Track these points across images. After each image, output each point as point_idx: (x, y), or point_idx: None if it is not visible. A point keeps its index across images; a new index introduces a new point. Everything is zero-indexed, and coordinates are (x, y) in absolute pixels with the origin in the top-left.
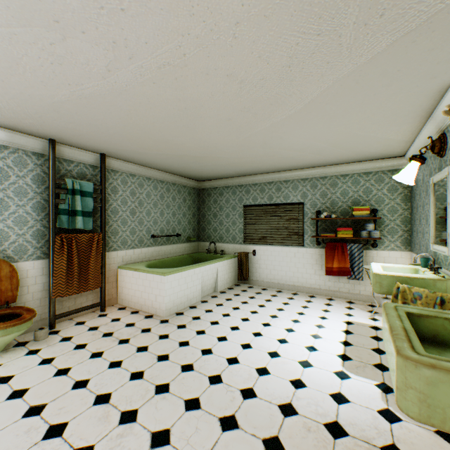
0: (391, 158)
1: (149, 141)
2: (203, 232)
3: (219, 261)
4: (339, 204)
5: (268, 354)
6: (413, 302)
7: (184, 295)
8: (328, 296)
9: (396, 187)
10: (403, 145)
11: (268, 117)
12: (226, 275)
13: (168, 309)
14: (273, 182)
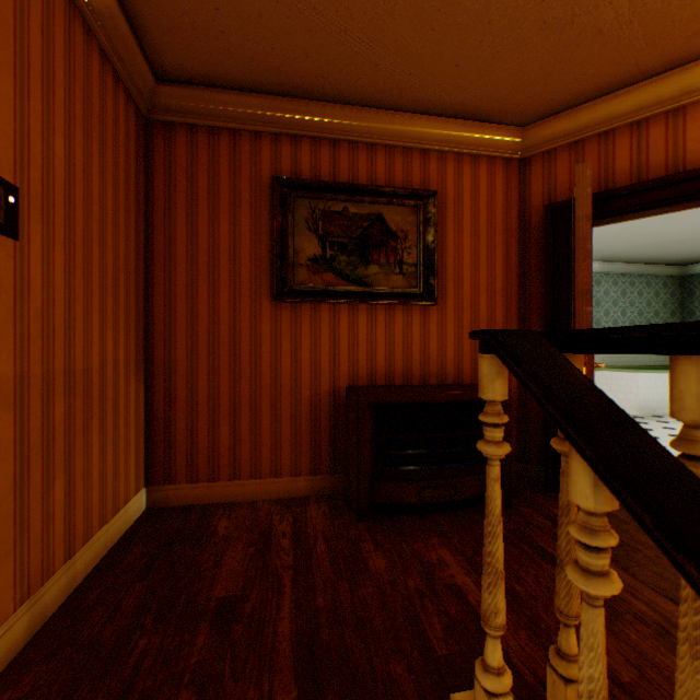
0: None
1: (619, 239)
2: None
3: None
4: None
5: None
6: None
7: (661, 400)
8: None
9: None
10: None
11: None
12: None
13: (640, 408)
14: None
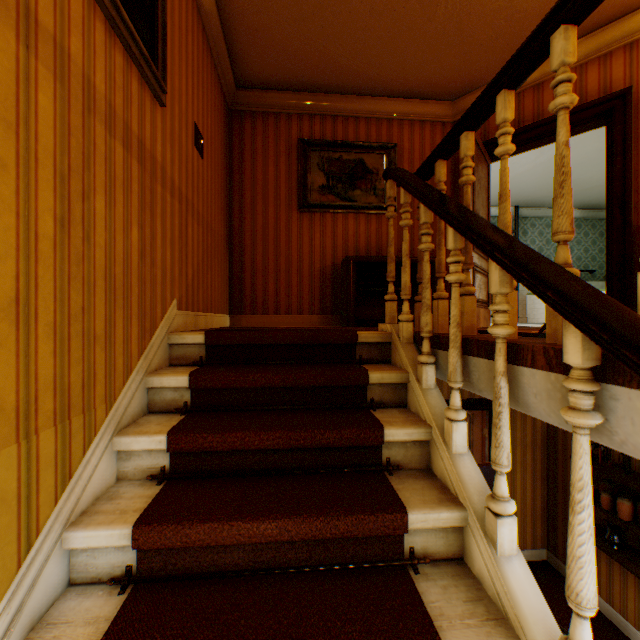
0: None
1: None
2: None
3: None
4: None
5: None
6: None
7: None
8: None
9: None
10: None
11: None
12: None
13: None
14: None
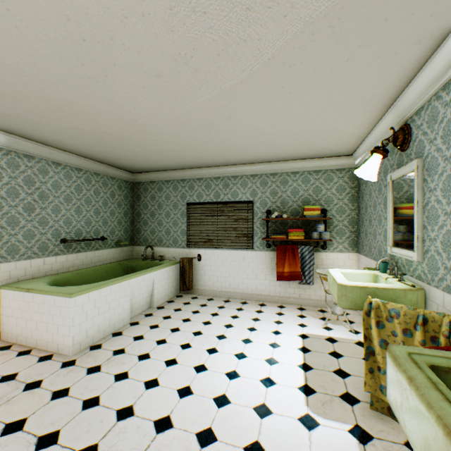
0: (340, 157)
1: (41, 102)
2: (138, 234)
3: (156, 269)
4: (290, 203)
5: (215, 402)
6: (389, 321)
7: (104, 320)
8: (278, 303)
9: (345, 187)
10: (355, 142)
11: (214, 78)
12: (166, 285)
13: (77, 343)
14: (221, 177)
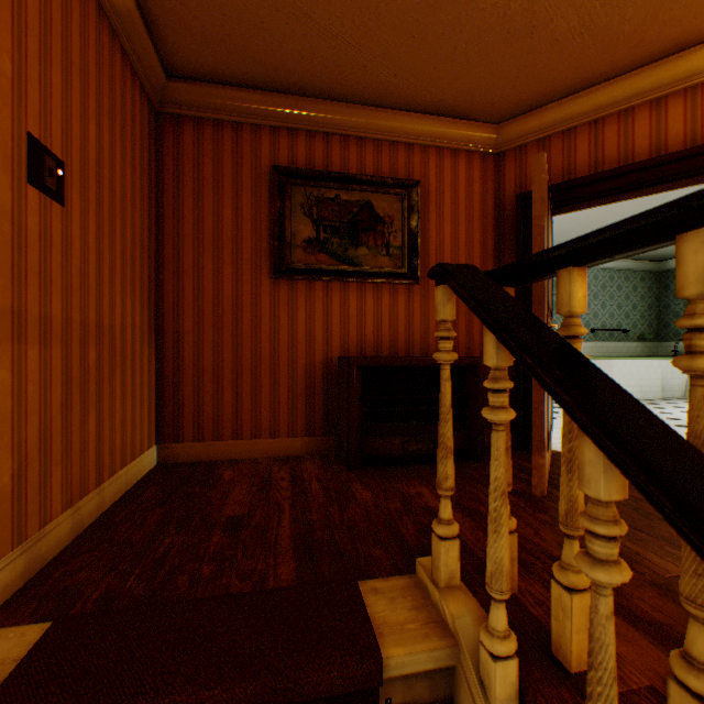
0: None
1: None
2: (664, 329)
3: None
4: None
5: None
6: None
7: (635, 386)
8: None
9: None
10: None
11: None
12: None
13: None
14: None
